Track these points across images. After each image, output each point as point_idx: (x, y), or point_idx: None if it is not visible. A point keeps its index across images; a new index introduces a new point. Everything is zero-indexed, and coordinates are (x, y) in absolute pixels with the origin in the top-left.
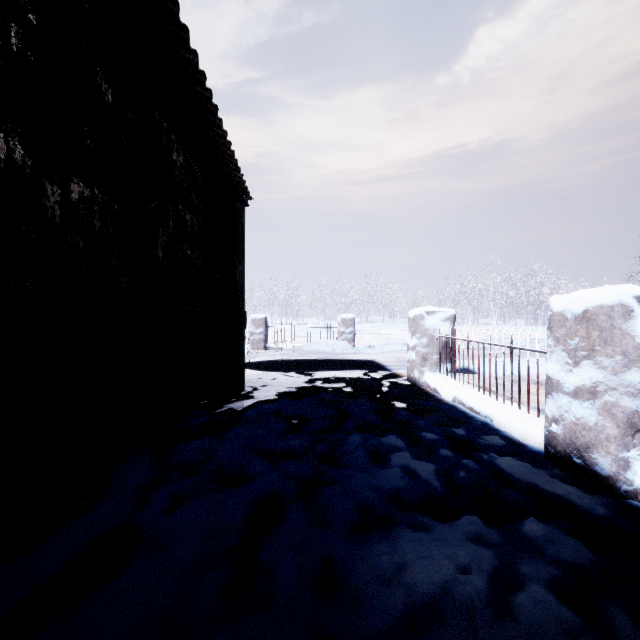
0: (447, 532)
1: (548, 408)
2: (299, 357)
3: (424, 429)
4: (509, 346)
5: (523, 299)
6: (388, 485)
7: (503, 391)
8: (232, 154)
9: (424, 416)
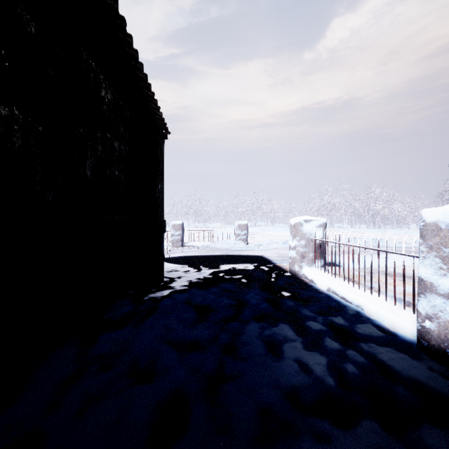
0: (351, 447)
1: (421, 306)
2: (207, 253)
3: (309, 318)
4: (377, 249)
5: (365, 210)
6: (285, 382)
7: (371, 285)
8: (152, 95)
9: (307, 305)
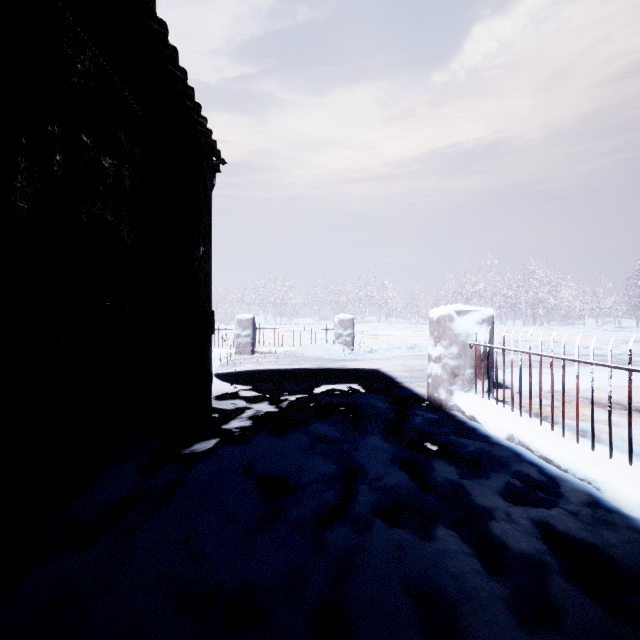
0: None
1: None
2: (290, 365)
3: (495, 514)
4: (627, 368)
5: (522, 299)
6: None
7: (610, 439)
8: (184, 76)
9: (479, 477)
